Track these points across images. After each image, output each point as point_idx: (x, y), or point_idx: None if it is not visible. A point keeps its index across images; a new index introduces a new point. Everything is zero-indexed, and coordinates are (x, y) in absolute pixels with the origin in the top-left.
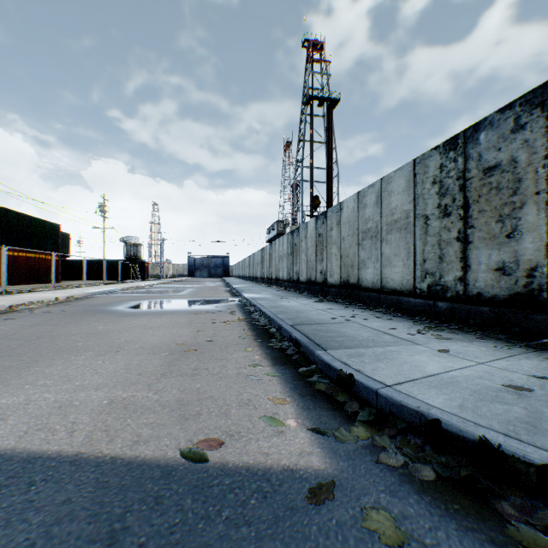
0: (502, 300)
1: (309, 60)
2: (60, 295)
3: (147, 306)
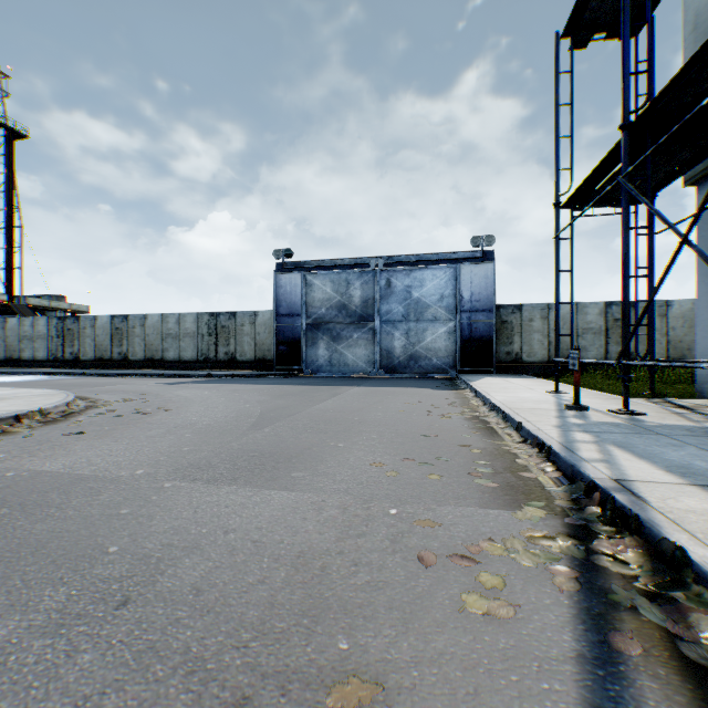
0: (226, 361)
1: None
2: None
3: None
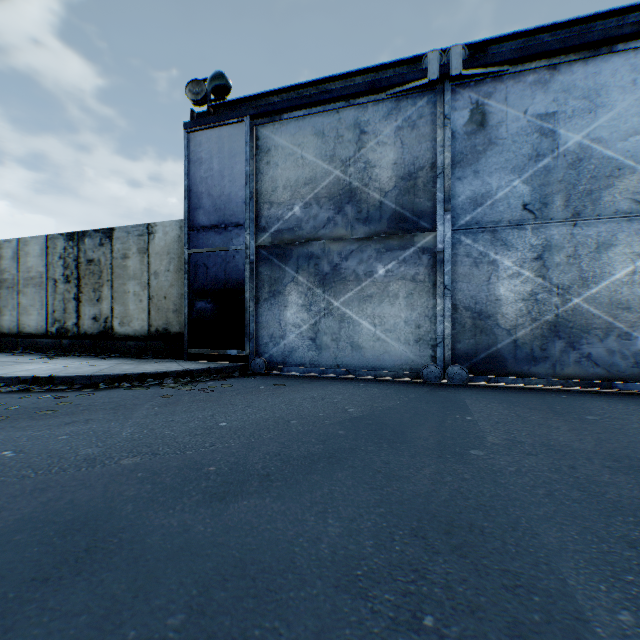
0: (96, 336)
1: None
2: None
3: None
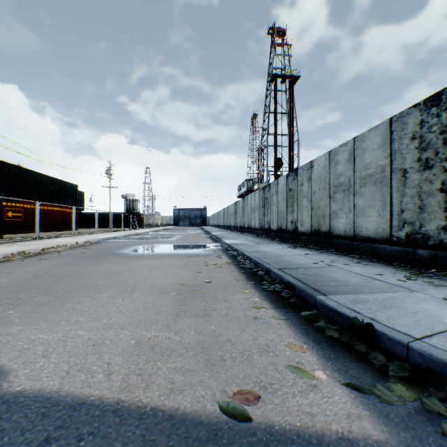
0: None
1: (273, 45)
2: (79, 240)
3: (147, 249)
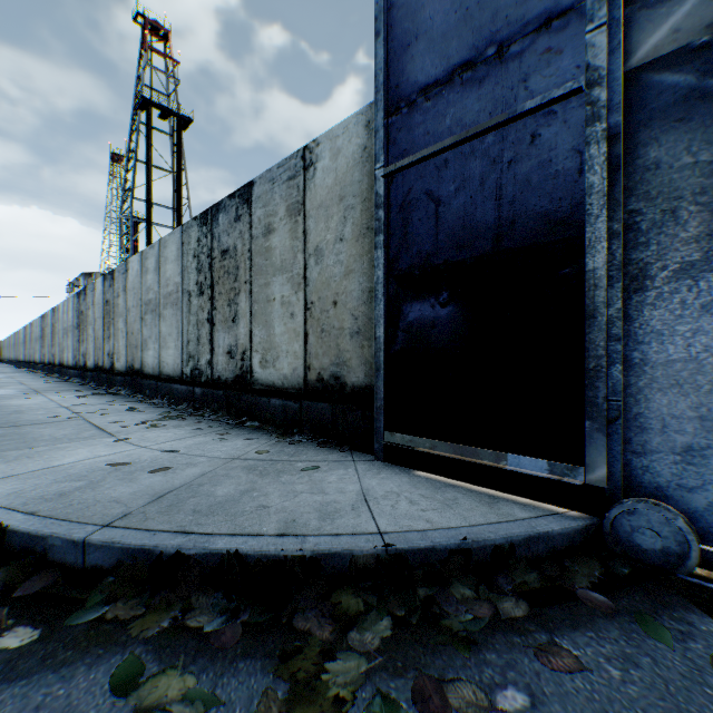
0: (231, 383)
1: (146, 45)
2: None
3: None
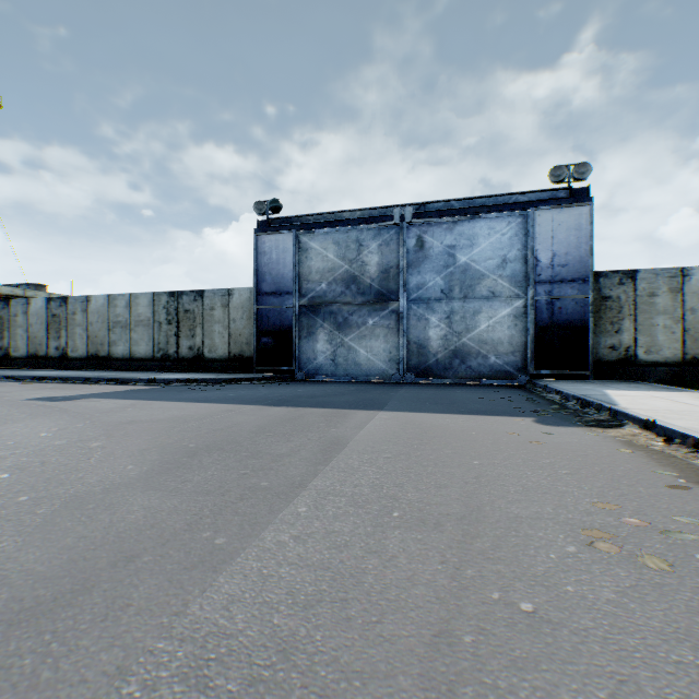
0: (191, 359)
1: None
2: None
3: None
